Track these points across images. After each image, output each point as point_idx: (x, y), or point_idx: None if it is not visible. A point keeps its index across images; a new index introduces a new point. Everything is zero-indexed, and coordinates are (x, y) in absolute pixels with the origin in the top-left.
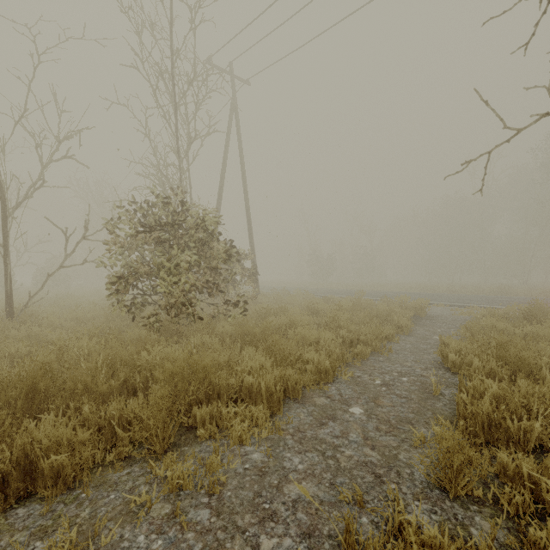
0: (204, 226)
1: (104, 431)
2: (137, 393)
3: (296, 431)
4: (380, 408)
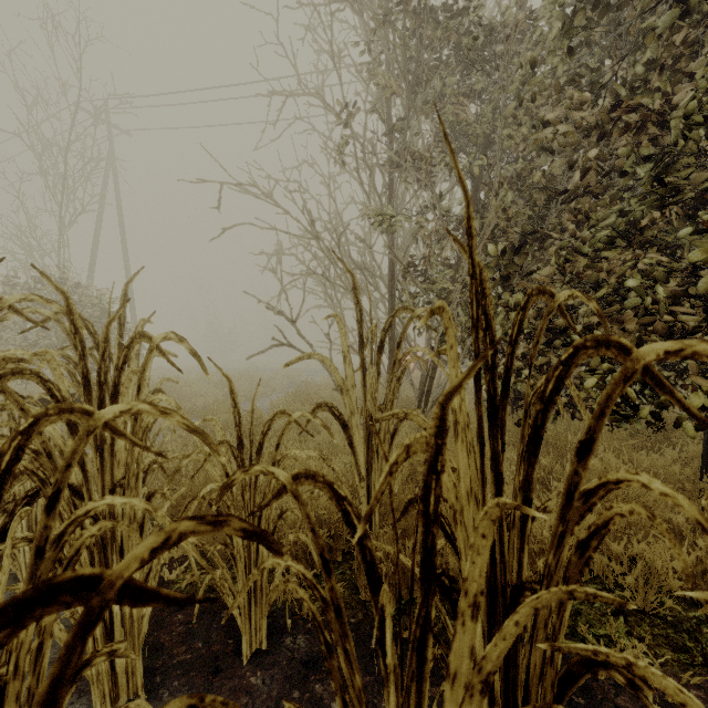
0: (101, 306)
1: None
2: None
3: None
4: None
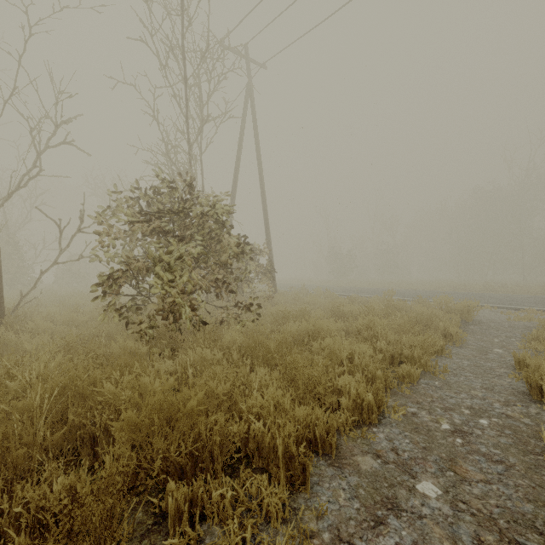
0: (210, 214)
1: (5, 539)
2: (96, 442)
3: (334, 540)
4: (467, 486)
